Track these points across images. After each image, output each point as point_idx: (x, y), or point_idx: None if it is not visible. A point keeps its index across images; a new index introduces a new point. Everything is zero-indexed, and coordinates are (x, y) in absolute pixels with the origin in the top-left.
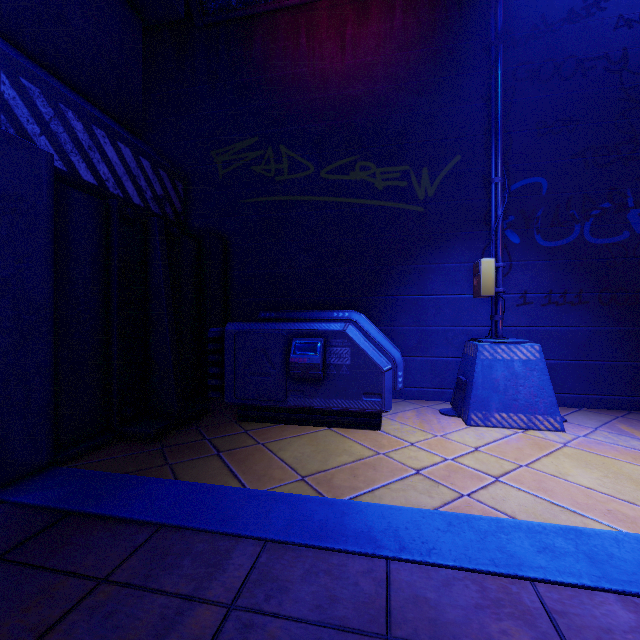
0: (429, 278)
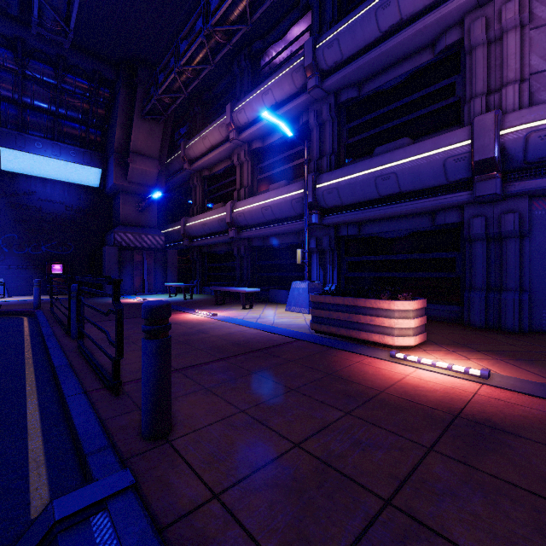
0: None
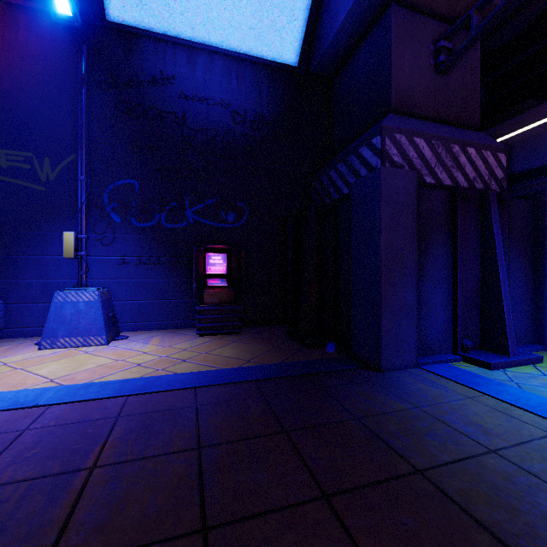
0: (51, 242)
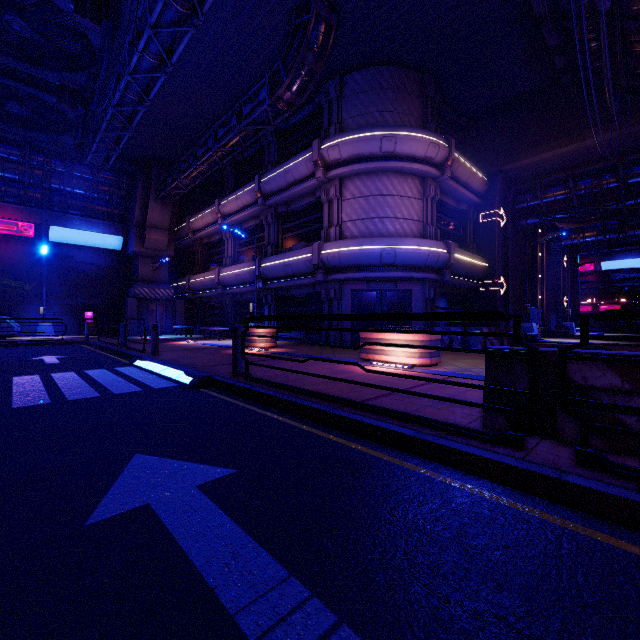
0: (29, 309)
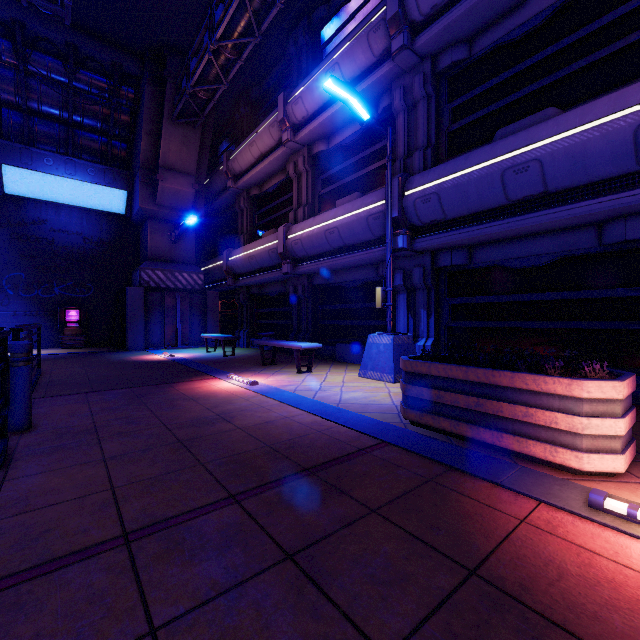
0: None
